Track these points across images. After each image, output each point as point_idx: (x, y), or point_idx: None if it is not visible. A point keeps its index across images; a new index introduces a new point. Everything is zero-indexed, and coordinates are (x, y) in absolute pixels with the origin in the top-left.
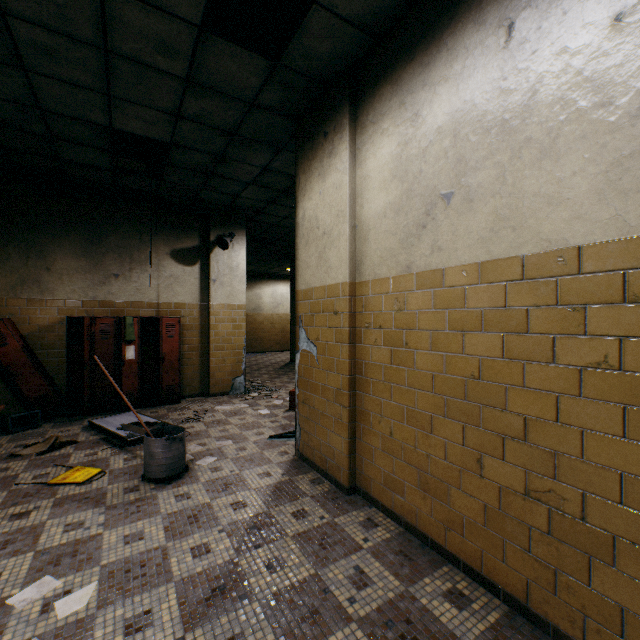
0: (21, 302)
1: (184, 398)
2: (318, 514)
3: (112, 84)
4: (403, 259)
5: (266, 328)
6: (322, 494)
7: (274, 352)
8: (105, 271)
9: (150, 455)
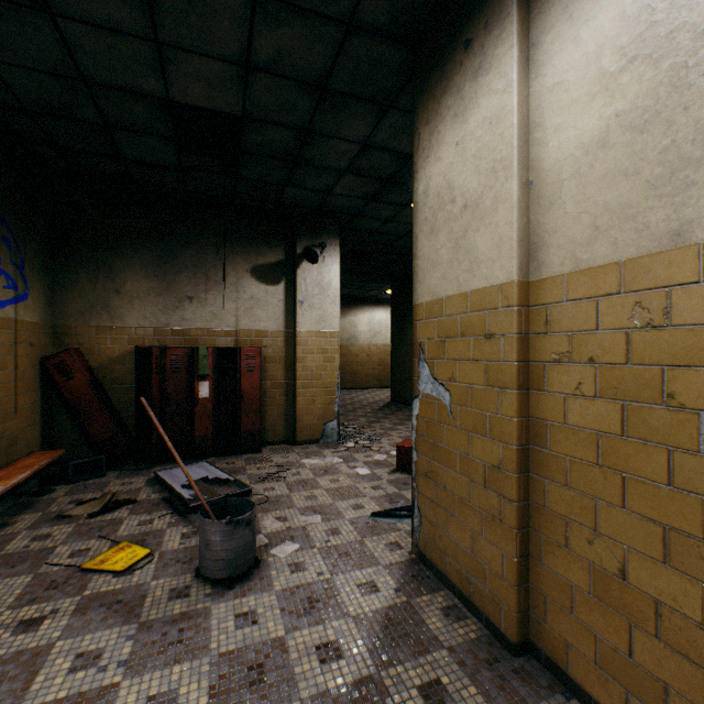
0: (90, 330)
1: (266, 445)
2: (468, 700)
3: (158, 20)
4: (660, 219)
5: (362, 361)
6: (467, 646)
7: (371, 389)
8: (178, 293)
9: (205, 543)
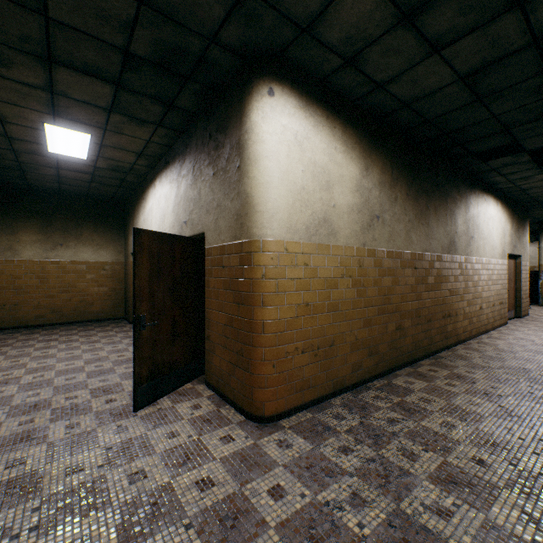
0: None
1: None
2: None
3: None
4: None
5: None
6: None
7: None
8: None
9: None
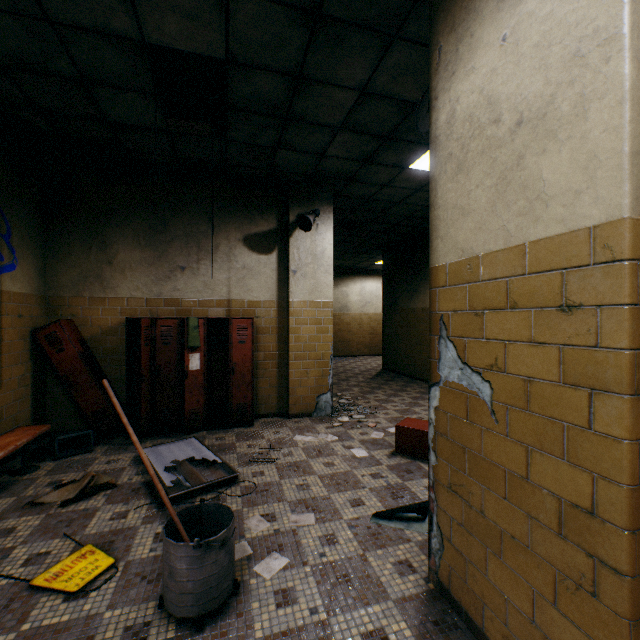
0: (83, 301)
1: (258, 418)
2: None
3: None
4: None
5: (353, 329)
6: None
7: (362, 356)
8: (170, 263)
9: (168, 570)
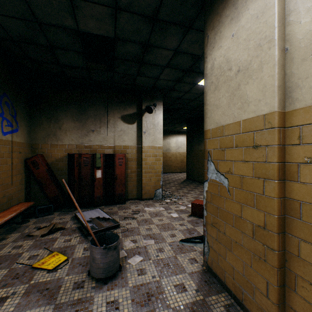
0: (47, 146)
1: (128, 200)
2: None
3: None
4: None
5: (172, 160)
6: None
7: (177, 173)
8: (87, 128)
9: (92, 258)
